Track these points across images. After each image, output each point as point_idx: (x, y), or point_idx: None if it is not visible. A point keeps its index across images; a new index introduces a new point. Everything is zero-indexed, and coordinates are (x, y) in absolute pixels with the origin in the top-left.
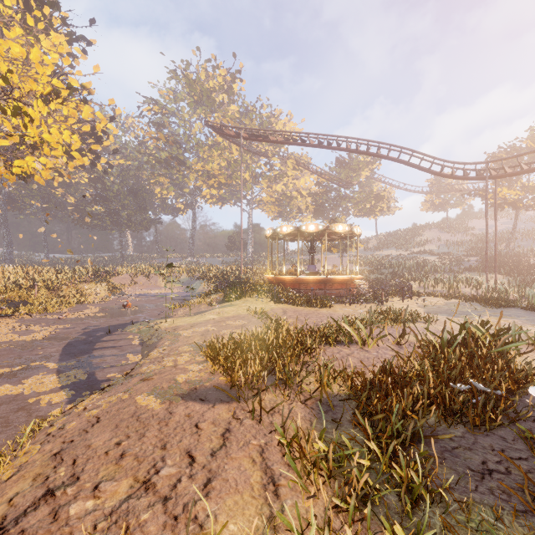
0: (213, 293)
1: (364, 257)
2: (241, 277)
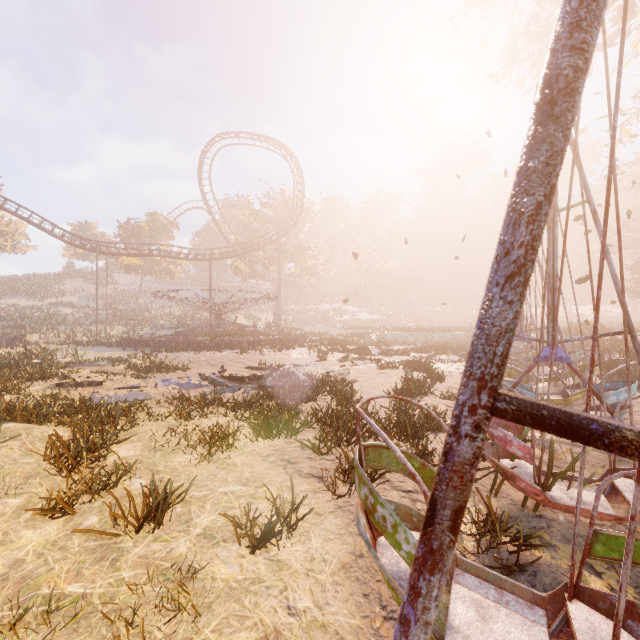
0: None
1: None
2: None
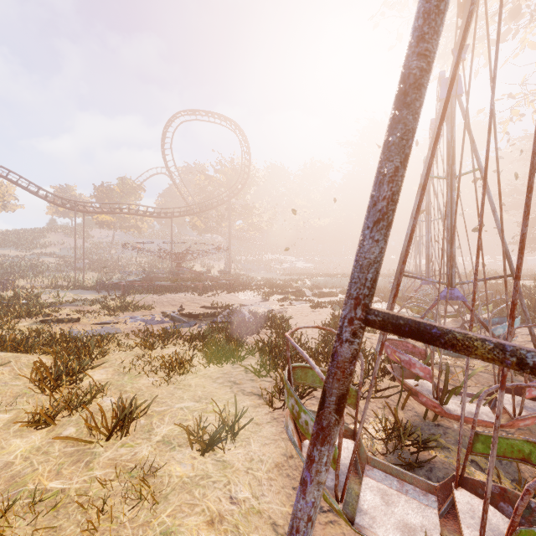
0: None
1: None
2: None
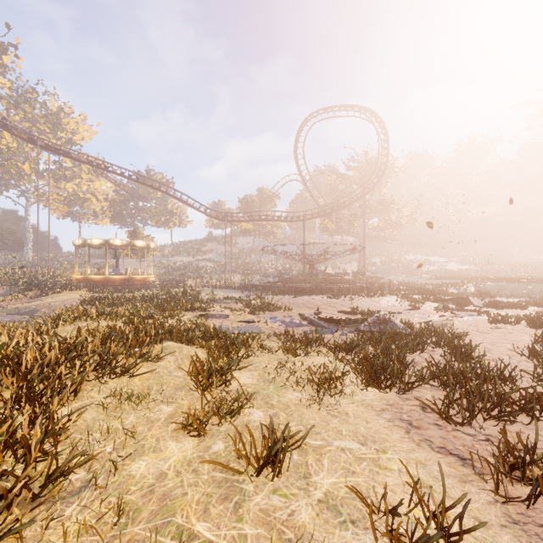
0: (25, 291)
1: (160, 262)
2: (38, 280)
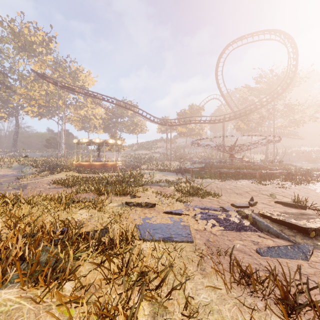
0: (43, 172)
1: (129, 154)
2: (58, 164)
